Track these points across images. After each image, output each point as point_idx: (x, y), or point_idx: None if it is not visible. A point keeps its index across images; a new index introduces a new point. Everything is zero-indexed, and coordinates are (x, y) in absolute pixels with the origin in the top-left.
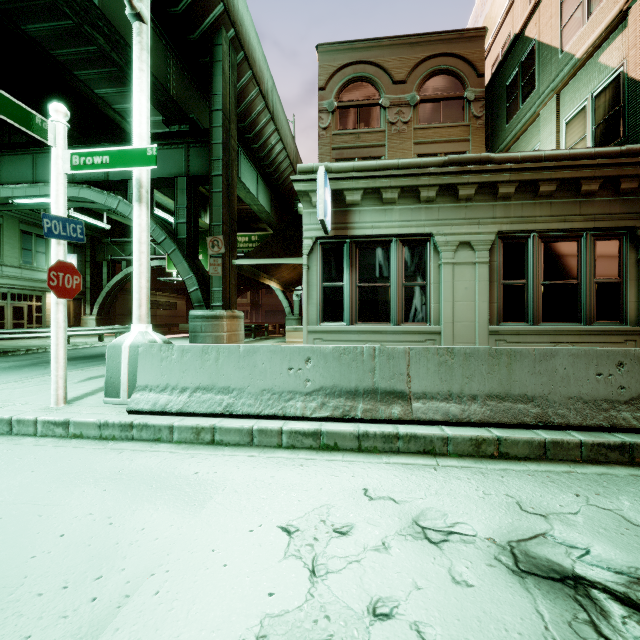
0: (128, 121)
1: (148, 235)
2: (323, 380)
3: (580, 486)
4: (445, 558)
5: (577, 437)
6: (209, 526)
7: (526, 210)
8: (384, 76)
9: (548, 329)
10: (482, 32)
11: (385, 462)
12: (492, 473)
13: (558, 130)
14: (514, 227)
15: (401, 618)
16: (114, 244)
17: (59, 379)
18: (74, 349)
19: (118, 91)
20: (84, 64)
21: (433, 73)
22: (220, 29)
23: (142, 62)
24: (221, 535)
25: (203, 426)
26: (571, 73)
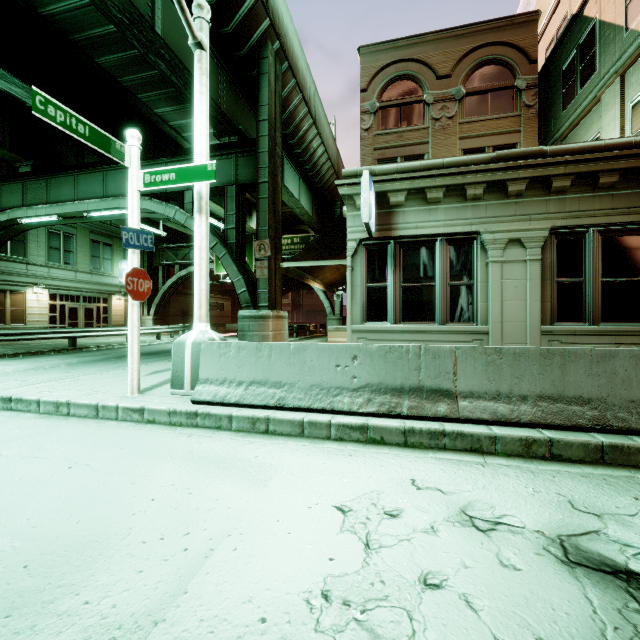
0: (182, 136)
1: (207, 242)
2: (369, 377)
3: (639, 490)
4: (493, 544)
5: (639, 442)
6: (272, 501)
7: (583, 204)
8: (427, 72)
9: (609, 329)
10: (534, 16)
11: (431, 457)
12: (543, 473)
13: (622, 114)
14: (570, 222)
15: (450, 589)
16: (168, 250)
17: (134, 371)
18: None
19: (174, 109)
20: (146, 87)
21: (480, 64)
22: (266, 43)
23: (202, 86)
24: (283, 509)
25: (258, 417)
26: (638, 52)
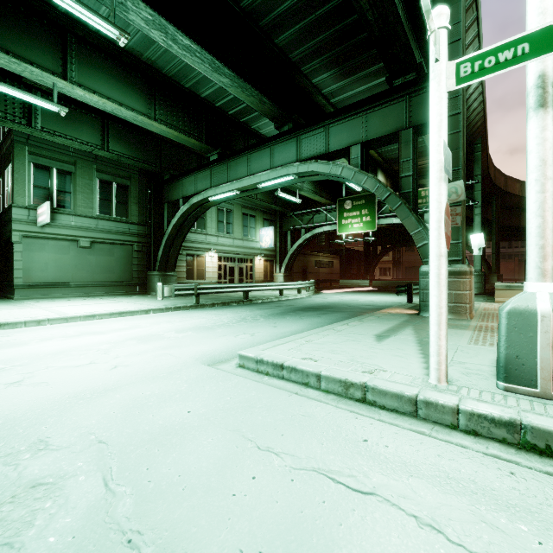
0: (330, 102)
1: None
2: None
3: None
4: None
5: None
6: None
7: None
8: None
9: None
10: None
11: None
12: None
13: None
14: None
15: None
16: (295, 216)
17: (443, 350)
18: (289, 300)
19: (331, 74)
20: (311, 57)
21: None
22: None
23: None
24: None
25: None
26: None
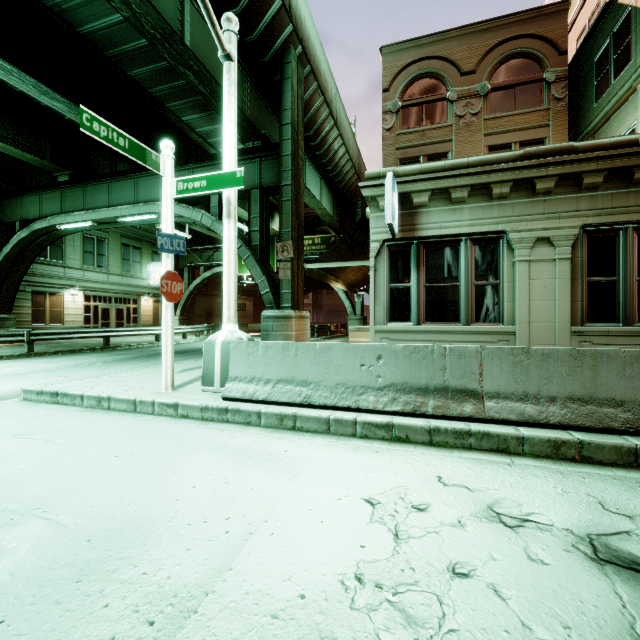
0: (208, 142)
1: (235, 246)
2: (394, 377)
3: None
4: (520, 540)
5: None
6: (304, 492)
7: (617, 200)
8: (451, 69)
9: None
10: (564, 5)
11: (457, 456)
12: (572, 474)
13: None
14: (602, 219)
15: (478, 578)
16: (193, 252)
17: (168, 369)
18: None
19: (200, 116)
20: (174, 97)
21: (506, 58)
22: (289, 48)
23: (231, 96)
24: (315, 500)
25: (286, 413)
26: None
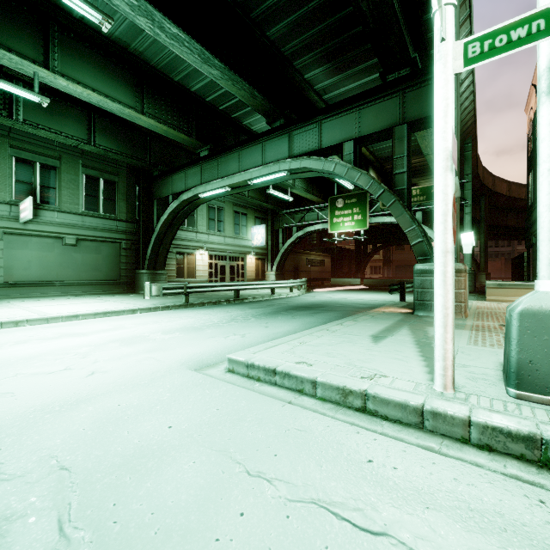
0: (323, 99)
1: None
2: None
3: None
4: None
5: None
6: None
7: None
8: None
9: None
10: None
11: None
12: None
13: None
14: None
15: None
16: (287, 215)
17: (449, 354)
18: (281, 298)
19: (323, 69)
20: (303, 51)
21: None
22: None
23: None
24: None
25: None
26: None
